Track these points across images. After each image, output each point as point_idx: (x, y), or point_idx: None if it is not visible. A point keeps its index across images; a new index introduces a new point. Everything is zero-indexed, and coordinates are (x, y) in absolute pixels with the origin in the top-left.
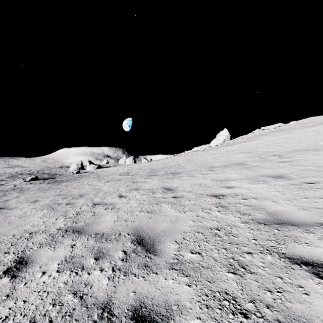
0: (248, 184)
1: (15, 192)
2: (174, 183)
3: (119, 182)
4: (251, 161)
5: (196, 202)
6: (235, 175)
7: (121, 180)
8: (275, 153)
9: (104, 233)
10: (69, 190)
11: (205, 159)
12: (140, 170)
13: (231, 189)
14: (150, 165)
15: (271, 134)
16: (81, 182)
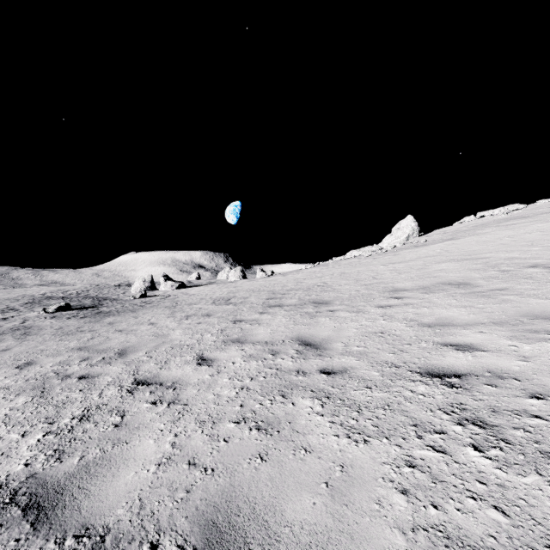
0: (510, 340)
1: (11, 337)
2: (320, 329)
3: (207, 320)
4: (482, 279)
5: (387, 394)
6: (462, 313)
7: (212, 315)
8: (534, 261)
9: (106, 535)
10: (107, 336)
11: (376, 272)
12: (250, 294)
13: (470, 352)
14: (271, 283)
15: (503, 224)
16: (139, 317)
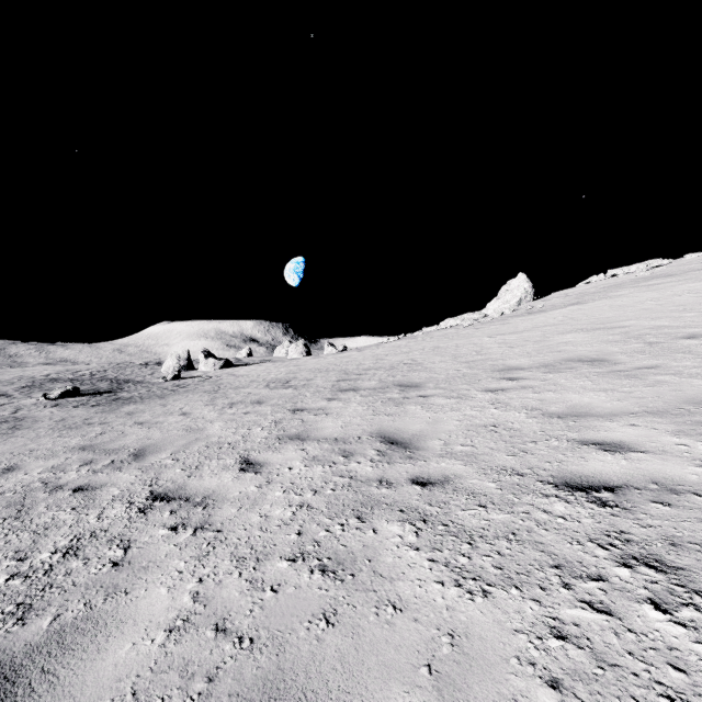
0: (676, 436)
1: None
2: (409, 421)
3: (257, 409)
4: (623, 354)
5: (511, 516)
6: (602, 399)
7: (264, 402)
8: (690, 331)
9: None
10: (123, 431)
11: (480, 346)
12: (316, 375)
13: (622, 454)
14: (342, 361)
15: (643, 284)
16: (168, 405)
